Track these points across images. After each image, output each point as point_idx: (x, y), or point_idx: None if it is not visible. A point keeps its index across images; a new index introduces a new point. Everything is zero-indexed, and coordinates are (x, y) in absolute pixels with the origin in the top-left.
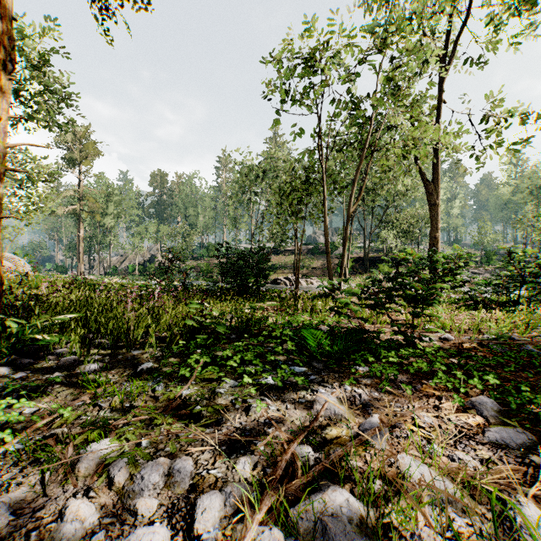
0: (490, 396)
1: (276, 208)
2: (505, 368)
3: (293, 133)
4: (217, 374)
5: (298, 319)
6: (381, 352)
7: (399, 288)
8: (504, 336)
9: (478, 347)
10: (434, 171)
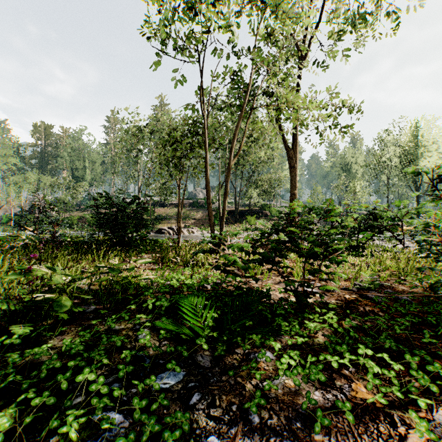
0: (439, 395)
1: (158, 159)
2: (423, 339)
3: (174, 79)
4: (2, 437)
5: (178, 277)
6: (281, 325)
7: (286, 241)
8: (374, 284)
9: (361, 299)
10: (293, 139)
